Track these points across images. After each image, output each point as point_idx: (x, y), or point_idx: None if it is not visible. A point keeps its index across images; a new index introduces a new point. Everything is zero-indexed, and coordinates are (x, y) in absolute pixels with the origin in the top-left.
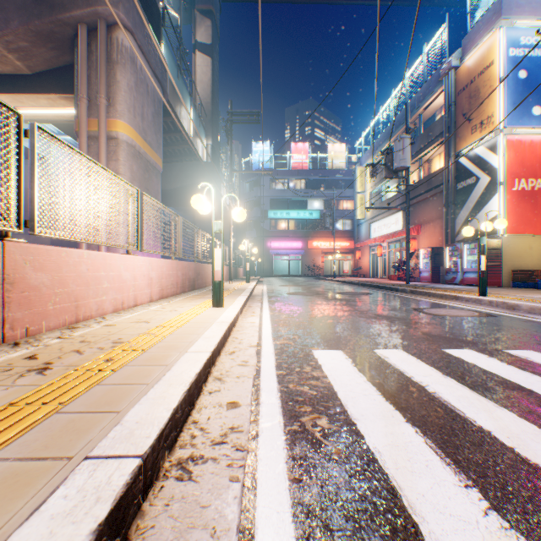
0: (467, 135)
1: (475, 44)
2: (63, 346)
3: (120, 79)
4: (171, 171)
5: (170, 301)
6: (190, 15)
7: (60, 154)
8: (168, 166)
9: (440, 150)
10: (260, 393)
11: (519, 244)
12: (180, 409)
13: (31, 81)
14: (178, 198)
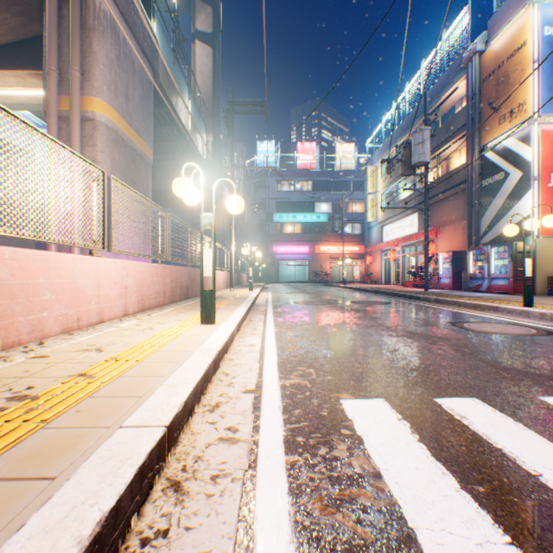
0: (494, 126)
1: (503, 25)
2: None
3: (97, 50)
4: (168, 169)
5: (152, 314)
6: (190, 3)
7: None
8: (165, 163)
9: (461, 146)
10: (253, 539)
11: None
12: None
13: None
14: (177, 198)
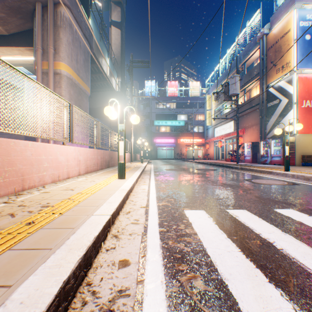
0: (274, 74)
1: (278, 19)
2: (4, 209)
3: (62, 37)
4: (96, 97)
5: (92, 175)
6: (108, 5)
7: (8, 74)
8: (95, 94)
9: (257, 84)
10: (146, 250)
11: (305, 140)
12: (72, 278)
13: (8, 39)
14: (101, 113)
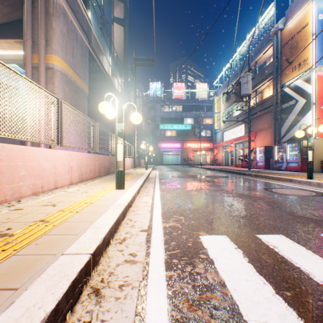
0: (289, 73)
1: (295, 13)
2: None
3: (55, 27)
4: (98, 98)
5: (87, 183)
6: (110, 1)
7: None
8: (96, 95)
9: (269, 84)
10: None
11: None
12: None
13: None
14: (103, 115)
